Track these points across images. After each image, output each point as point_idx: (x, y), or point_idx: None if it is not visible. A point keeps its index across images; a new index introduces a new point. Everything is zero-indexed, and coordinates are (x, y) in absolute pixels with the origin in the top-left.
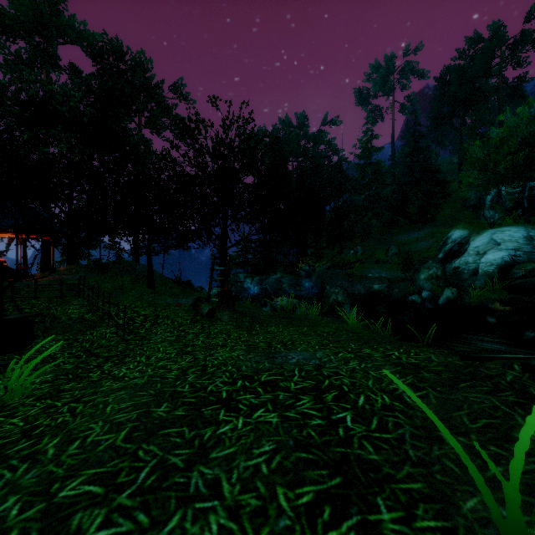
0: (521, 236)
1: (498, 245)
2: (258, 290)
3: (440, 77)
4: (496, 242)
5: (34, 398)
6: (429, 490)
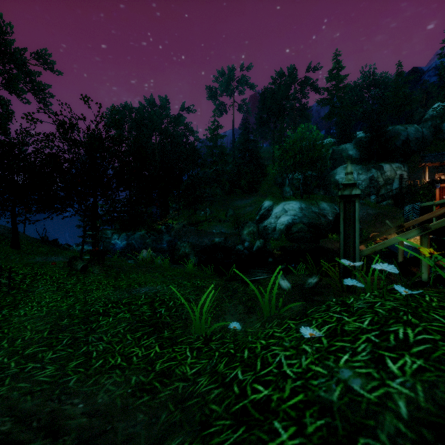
0: (297, 207)
1: (286, 212)
2: (125, 245)
3: (262, 93)
4: (285, 210)
5: None
6: (184, 325)
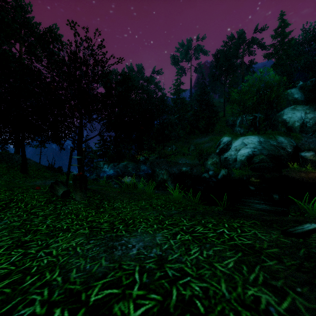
0: (256, 141)
1: (246, 145)
2: (112, 172)
3: (215, 54)
4: (245, 143)
5: None
6: None
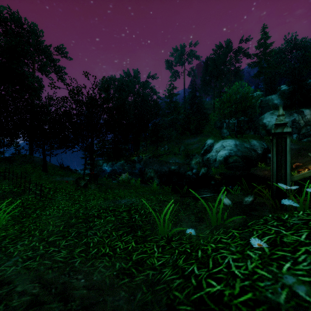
0: (233, 144)
1: (224, 148)
2: (111, 170)
3: (205, 61)
4: (223, 146)
5: (10, 225)
6: (151, 227)
